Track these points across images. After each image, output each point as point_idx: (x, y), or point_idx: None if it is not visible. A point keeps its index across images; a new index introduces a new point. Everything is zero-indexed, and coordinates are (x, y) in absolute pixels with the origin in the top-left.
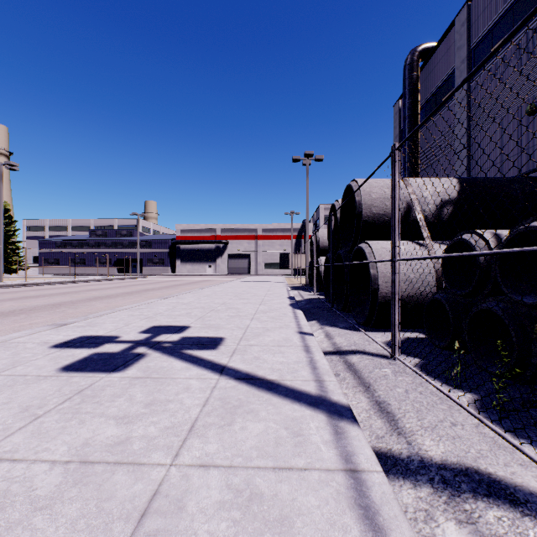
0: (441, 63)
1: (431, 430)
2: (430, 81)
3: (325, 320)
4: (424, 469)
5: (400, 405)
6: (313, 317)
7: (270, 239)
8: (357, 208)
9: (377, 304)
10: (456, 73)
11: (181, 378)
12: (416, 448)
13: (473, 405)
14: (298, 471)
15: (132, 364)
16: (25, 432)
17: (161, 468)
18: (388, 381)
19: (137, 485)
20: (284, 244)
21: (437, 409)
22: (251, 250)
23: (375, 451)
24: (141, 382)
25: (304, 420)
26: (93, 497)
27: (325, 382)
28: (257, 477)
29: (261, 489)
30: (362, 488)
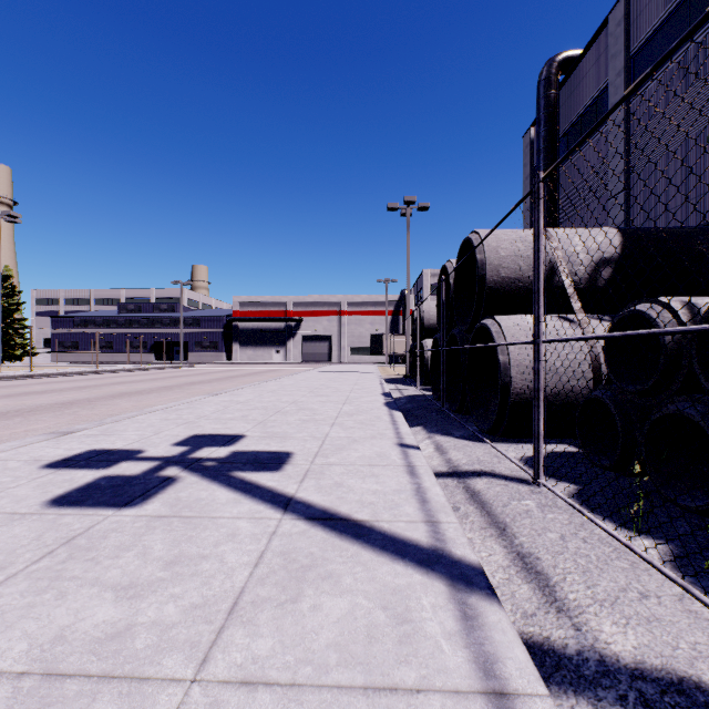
0: (589, 77)
1: (611, 605)
2: (574, 102)
3: (435, 425)
4: (607, 677)
5: (556, 561)
6: (417, 421)
7: (358, 316)
8: (478, 270)
9: (508, 404)
10: (609, 90)
11: (225, 518)
12: (590, 637)
13: (668, 562)
14: (406, 694)
15: (156, 494)
16: None
17: (176, 688)
18: (532, 520)
19: None
20: (377, 322)
21: (614, 567)
22: (332, 330)
23: (523, 640)
24: (164, 524)
25: (412, 593)
26: None
27: (442, 524)
28: (336, 708)
29: None
30: None
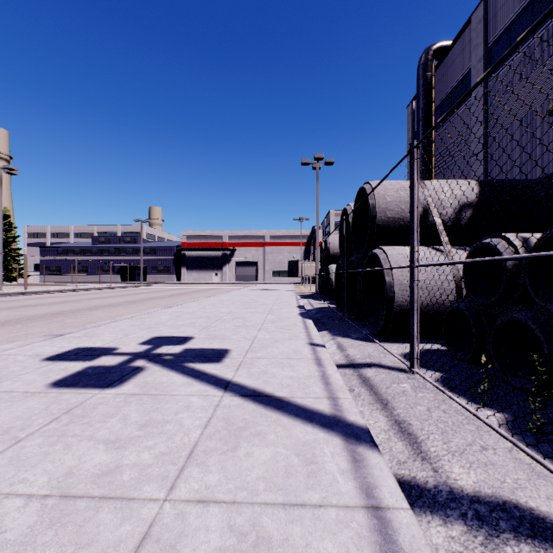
0: (457, 62)
1: (460, 454)
2: (445, 81)
3: (337, 330)
4: (454, 502)
5: (423, 426)
6: (324, 327)
7: (279, 246)
8: (370, 212)
9: (392, 313)
10: (472, 72)
11: (181, 395)
12: (444, 476)
13: (504, 426)
14: (312, 508)
15: (129, 379)
16: (2, 459)
17: (153, 504)
18: (407, 398)
19: (123, 526)
20: (293, 251)
21: (464, 430)
22: (259, 257)
23: (397, 479)
24: (137, 399)
25: (317, 445)
26: (71, 543)
27: (340, 399)
28: (264, 516)
29: (269, 532)
30: (388, 531)
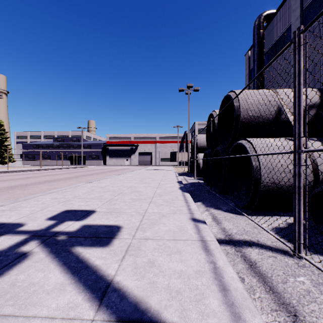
0: (280, 22)
1: None
2: (272, 36)
3: (209, 202)
4: None
5: None
6: (198, 198)
7: (164, 143)
8: (235, 112)
9: (258, 192)
10: (291, 27)
11: (39, 319)
12: None
13: None
14: None
15: None
16: None
17: None
18: (320, 307)
19: None
20: (173, 146)
21: None
22: (152, 150)
23: None
24: None
25: None
26: None
27: None
28: None
29: None
30: None
